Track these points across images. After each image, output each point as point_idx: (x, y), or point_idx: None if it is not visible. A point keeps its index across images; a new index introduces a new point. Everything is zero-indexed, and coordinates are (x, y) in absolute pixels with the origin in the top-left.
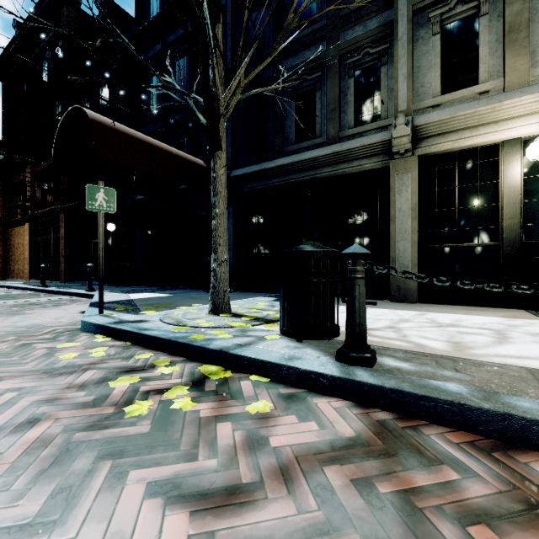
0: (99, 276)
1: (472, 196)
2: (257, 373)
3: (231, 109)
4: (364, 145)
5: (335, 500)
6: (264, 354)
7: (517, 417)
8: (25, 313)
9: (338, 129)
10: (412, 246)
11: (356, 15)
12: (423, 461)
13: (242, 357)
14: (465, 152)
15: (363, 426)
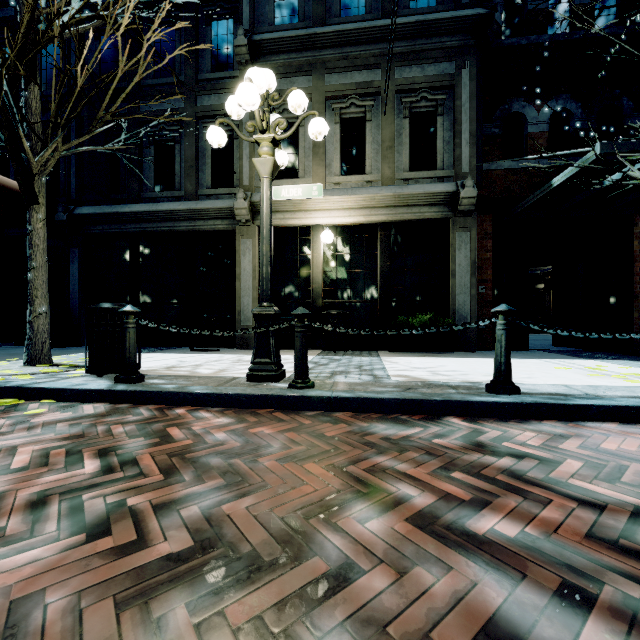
0: None
1: (295, 264)
2: (48, 398)
3: (50, 167)
4: (216, 208)
5: (54, 429)
6: (57, 384)
7: (182, 392)
8: None
9: (196, 187)
10: (253, 301)
11: (212, 85)
12: (122, 415)
13: (36, 388)
14: (290, 229)
15: (104, 410)
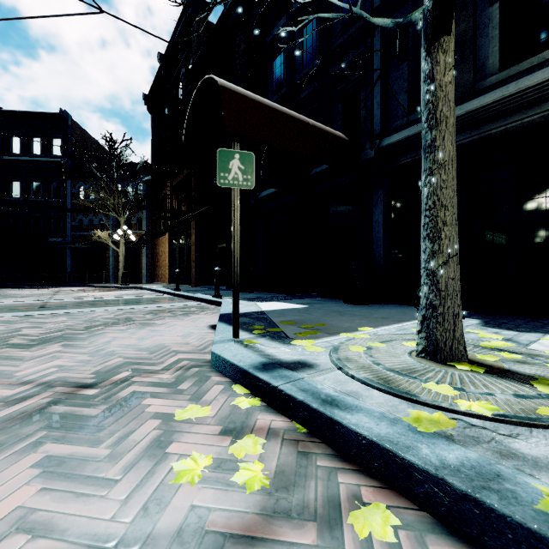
0: (233, 283)
1: None
2: None
3: None
4: None
5: None
6: None
7: None
8: (155, 324)
9: None
10: None
11: None
12: None
13: None
14: None
15: None
